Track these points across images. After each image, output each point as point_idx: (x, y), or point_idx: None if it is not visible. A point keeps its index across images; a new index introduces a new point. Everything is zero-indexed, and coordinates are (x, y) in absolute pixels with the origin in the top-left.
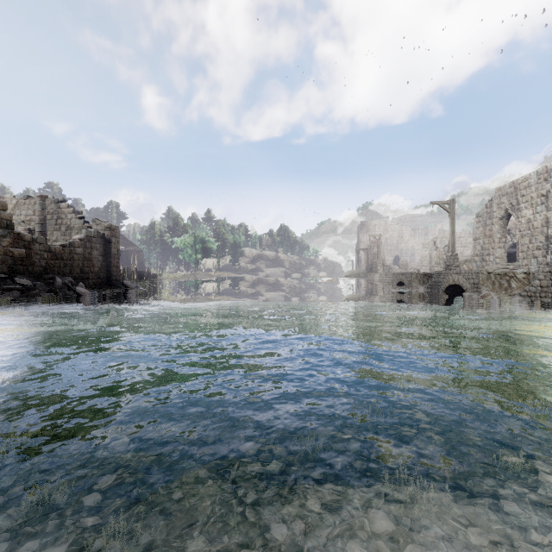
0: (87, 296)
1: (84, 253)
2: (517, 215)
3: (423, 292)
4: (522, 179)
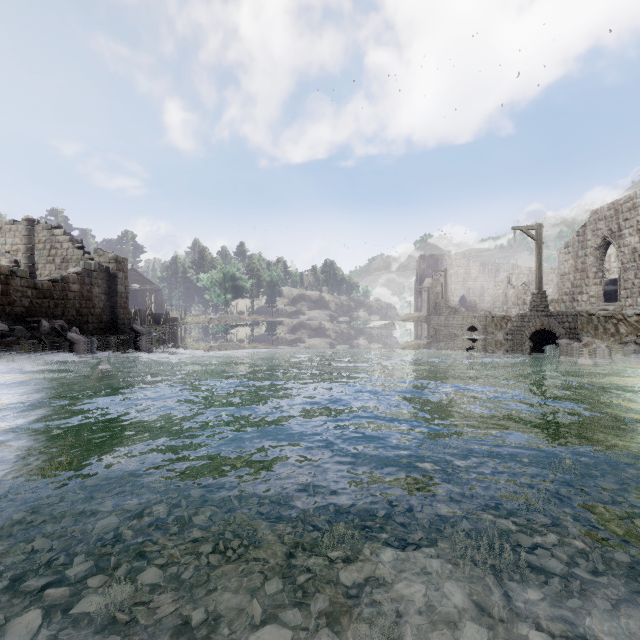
0: (82, 344)
1: (81, 290)
2: (618, 243)
3: (502, 339)
4: (625, 199)
